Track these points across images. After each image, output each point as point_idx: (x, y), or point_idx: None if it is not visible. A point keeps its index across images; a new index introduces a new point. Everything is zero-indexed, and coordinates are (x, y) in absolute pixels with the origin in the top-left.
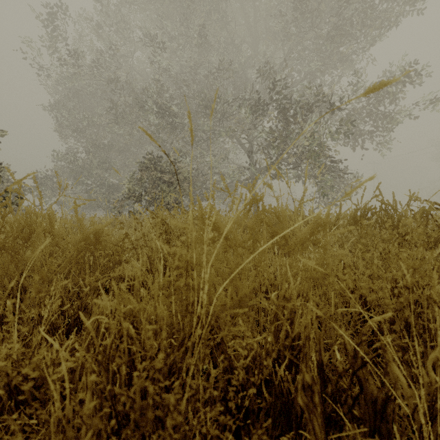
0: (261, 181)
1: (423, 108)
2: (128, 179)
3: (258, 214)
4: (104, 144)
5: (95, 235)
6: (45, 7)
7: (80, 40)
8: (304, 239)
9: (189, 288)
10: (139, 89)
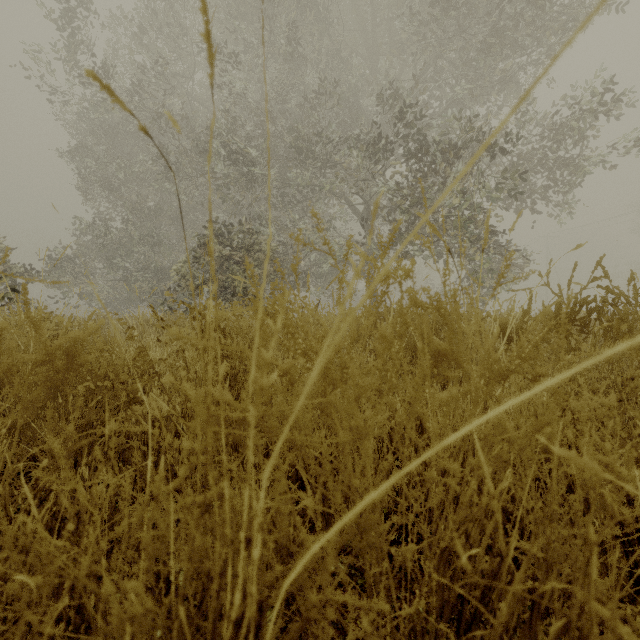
0: (450, 185)
1: (626, 151)
2: (184, 260)
3: (402, 311)
4: (149, 208)
5: (68, 352)
6: (59, 2)
7: (115, 54)
8: (508, 368)
9: (223, 510)
10: (202, 126)
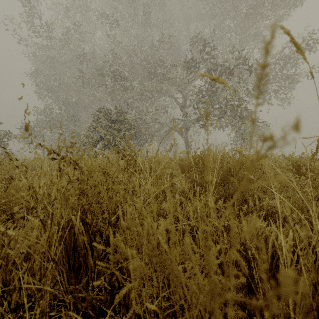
0: None
1: None
2: (89, 128)
3: None
4: (72, 102)
5: None
6: None
7: (55, 23)
8: None
9: None
10: (99, 59)
